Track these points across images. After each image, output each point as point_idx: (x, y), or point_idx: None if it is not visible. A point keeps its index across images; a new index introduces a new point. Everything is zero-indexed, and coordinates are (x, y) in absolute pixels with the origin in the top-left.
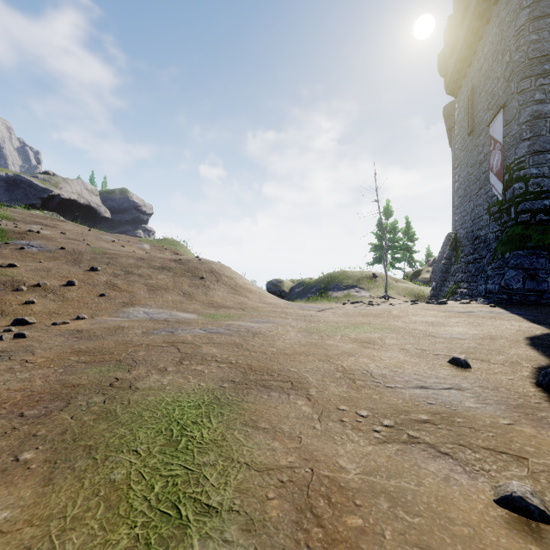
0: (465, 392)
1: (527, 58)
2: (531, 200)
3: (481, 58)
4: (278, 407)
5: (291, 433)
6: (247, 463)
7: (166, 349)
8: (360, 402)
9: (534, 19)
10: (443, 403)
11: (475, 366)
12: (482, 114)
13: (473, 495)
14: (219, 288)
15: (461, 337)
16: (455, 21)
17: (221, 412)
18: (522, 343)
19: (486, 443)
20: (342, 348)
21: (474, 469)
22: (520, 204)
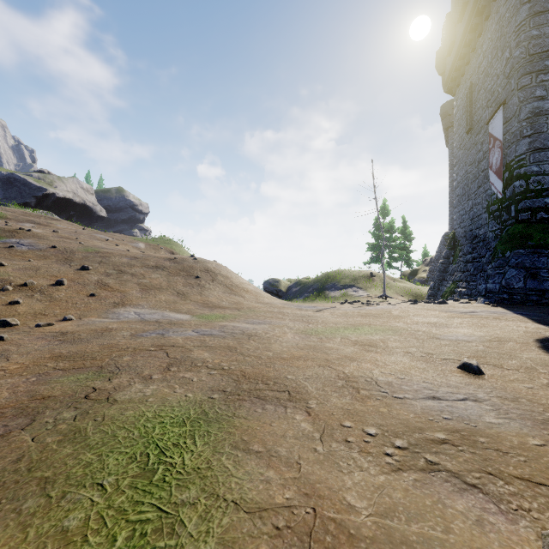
0: (483, 404)
1: (527, 53)
2: (532, 198)
3: (480, 55)
4: (273, 424)
5: (289, 458)
6: (236, 501)
7: (153, 353)
8: (366, 417)
9: (534, 14)
10: (460, 418)
11: (488, 372)
12: (481, 112)
13: (517, 547)
14: (214, 287)
15: (468, 339)
16: (454, 18)
17: (208, 431)
18: (532, 346)
19: (519, 470)
20: (343, 352)
21: (511, 508)
22: (520, 202)
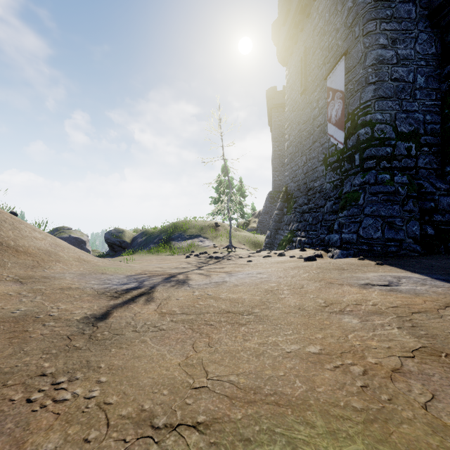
0: None
1: None
2: (376, 146)
3: (316, 17)
4: None
5: None
6: None
7: None
8: None
9: None
10: None
11: None
12: (317, 71)
13: None
14: None
15: None
16: None
17: None
18: None
19: None
20: None
21: None
22: (366, 149)
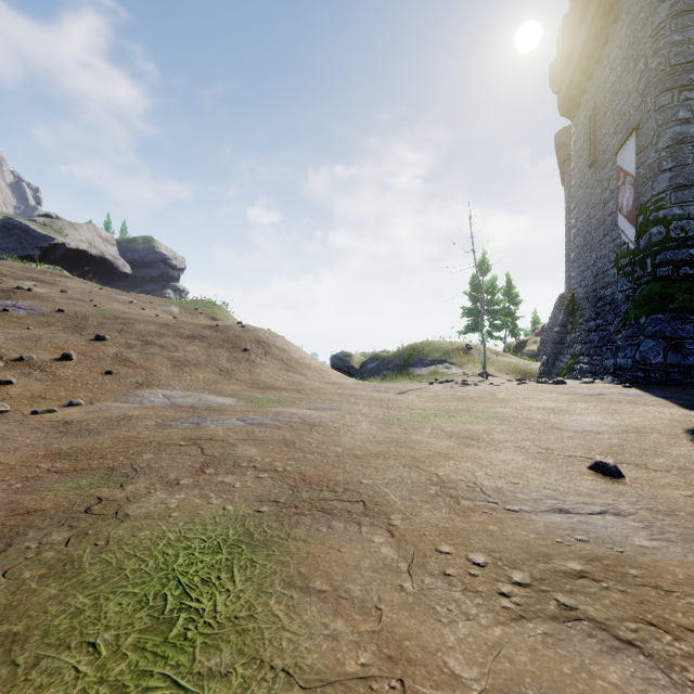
0: (628, 519)
1: (668, 64)
2: (673, 249)
3: (606, 67)
4: (343, 549)
5: (365, 600)
6: (288, 670)
7: (184, 449)
8: (471, 538)
9: (677, 14)
10: (599, 539)
11: (630, 475)
12: (608, 140)
13: None
14: (268, 363)
15: (597, 429)
16: (573, 20)
17: (252, 560)
18: (683, 438)
19: (691, 618)
20: (434, 447)
21: (688, 679)
22: (659, 254)
